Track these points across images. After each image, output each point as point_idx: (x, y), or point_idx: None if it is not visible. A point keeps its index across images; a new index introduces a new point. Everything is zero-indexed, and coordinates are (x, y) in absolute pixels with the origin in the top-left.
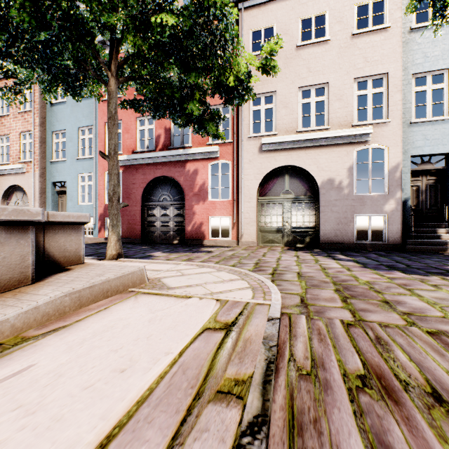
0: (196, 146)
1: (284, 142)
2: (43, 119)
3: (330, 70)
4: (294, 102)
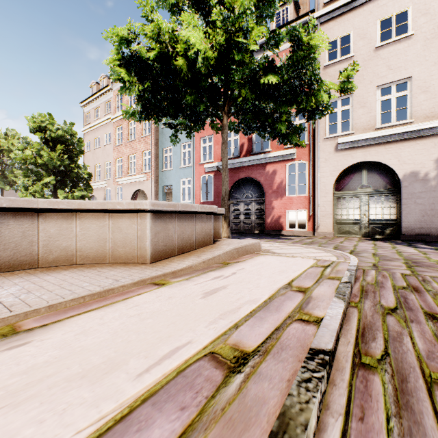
0: (275, 151)
1: (361, 140)
2: (157, 140)
3: (413, 64)
4: (372, 100)
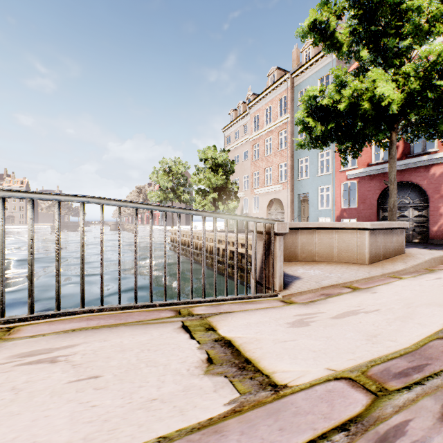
0: None
1: None
2: (292, 152)
3: None
4: None
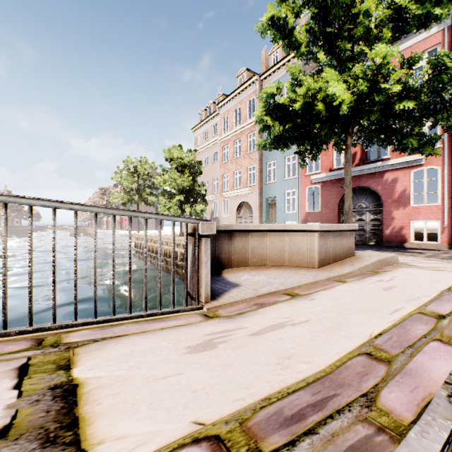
0: (395, 157)
1: None
2: (261, 155)
3: None
4: None
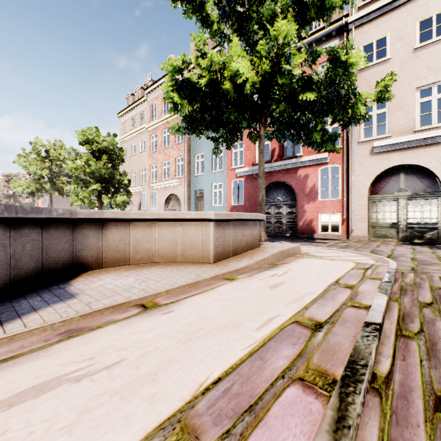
0: (307, 155)
1: (398, 143)
2: (189, 147)
3: None
4: (410, 103)
